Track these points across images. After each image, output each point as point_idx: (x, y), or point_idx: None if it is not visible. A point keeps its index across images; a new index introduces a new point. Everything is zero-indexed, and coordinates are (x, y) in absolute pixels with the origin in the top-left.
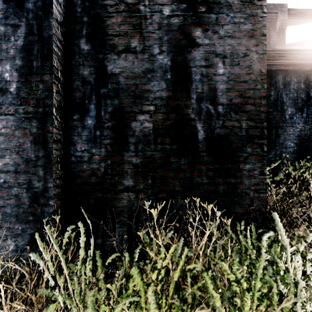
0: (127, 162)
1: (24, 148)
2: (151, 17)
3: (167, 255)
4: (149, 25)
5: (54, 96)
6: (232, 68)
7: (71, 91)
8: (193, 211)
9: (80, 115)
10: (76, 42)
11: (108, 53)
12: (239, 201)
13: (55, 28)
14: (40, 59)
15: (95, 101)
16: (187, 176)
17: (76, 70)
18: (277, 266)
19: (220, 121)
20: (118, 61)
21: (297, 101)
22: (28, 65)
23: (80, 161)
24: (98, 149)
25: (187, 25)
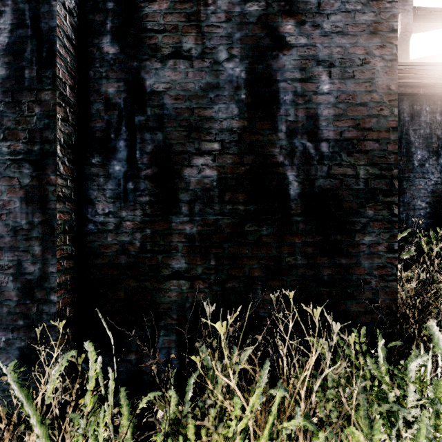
0: (177, 231)
1: (10, 209)
2: (214, 2)
3: (244, 403)
4: (211, 14)
5: (59, 126)
6: (343, 84)
7: (89, 120)
8: (282, 309)
9: (102, 157)
10: (96, 41)
11: (146, 59)
12: (354, 294)
13: (60, 16)
14: (36, 66)
15: (126, 135)
16: (272, 254)
17: (95, 87)
18: (437, 417)
19: (323, 167)
20: (162, 72)
21: (430, 140)
22: (16, 75)
23: (102, 230)
24: (130, 212)
25: (272, 15)
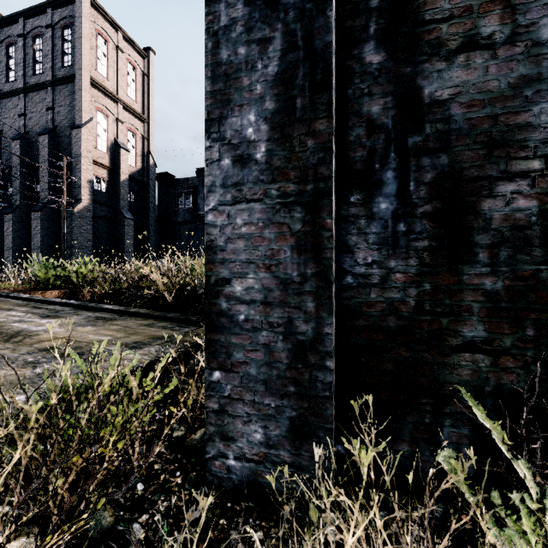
0: (470, 287)
1: (280, 260)
2: None
3: None
4: None
5: (333, 159)
6: None
7: (346, 150)
8: None
9: (363, 194)
10: (356, 52)
11: (424, 60)
12: None
13: (333, 28)
14: (309, 92)
15: (395, 164)
16: None
17: (355, 108)
18: None
19: None
20: (447, 73)
21: None
22: (285, 107)
23: (364, 285)
24: (401, 261)
25: None
